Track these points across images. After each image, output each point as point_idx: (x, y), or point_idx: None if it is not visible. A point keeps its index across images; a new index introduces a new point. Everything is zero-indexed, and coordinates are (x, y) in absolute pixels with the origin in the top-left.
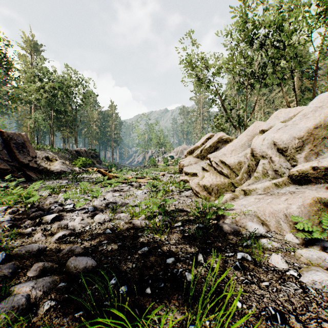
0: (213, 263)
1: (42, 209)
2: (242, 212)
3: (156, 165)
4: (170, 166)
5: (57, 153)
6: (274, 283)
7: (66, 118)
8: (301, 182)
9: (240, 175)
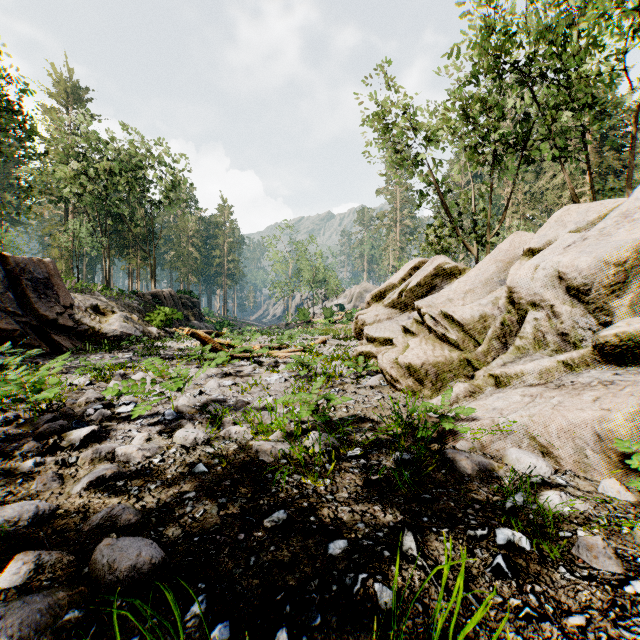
0: (440, 556)
1: (68, 414)
2: (496, 427)
3: (310, 322)
4: (337, 324)
5: (115, 299)
6: (600, 618)
7: (135, 231)
8: (622, 360)
9: (485, 343)
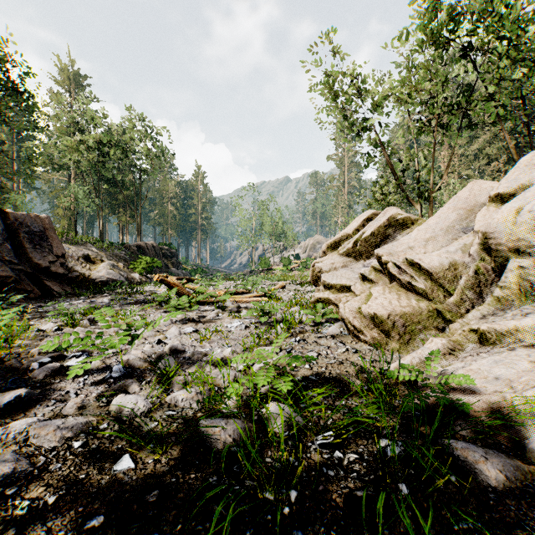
0: None
1: (15, 368)
2: (507, 405)
3: (270, 269)
4: (294, 271)
5: (105, 250)
6: None
7: (125, 193)
8: None
9: (457, 292)
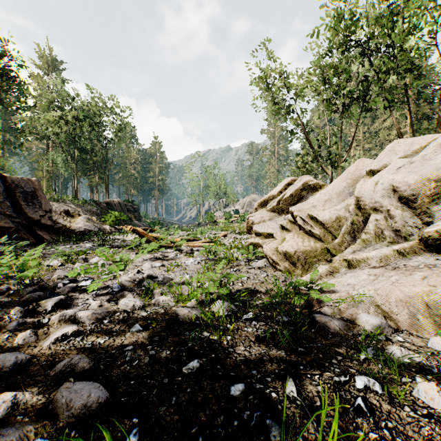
0: (314, 397)
1: (45, 287)
2: (350, 297)
3: (215, 222)
4: (234, 223)
5: (81, 206)
6: None
7: (95, 159)
8: (440, 249)
9: (340, 236)
